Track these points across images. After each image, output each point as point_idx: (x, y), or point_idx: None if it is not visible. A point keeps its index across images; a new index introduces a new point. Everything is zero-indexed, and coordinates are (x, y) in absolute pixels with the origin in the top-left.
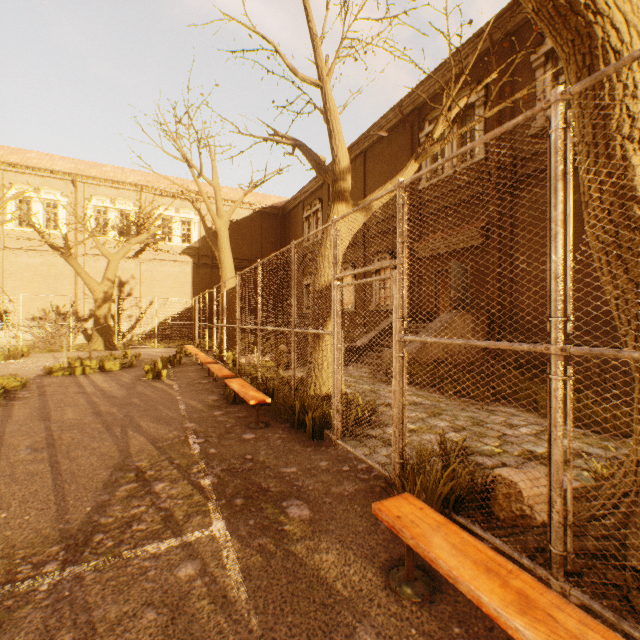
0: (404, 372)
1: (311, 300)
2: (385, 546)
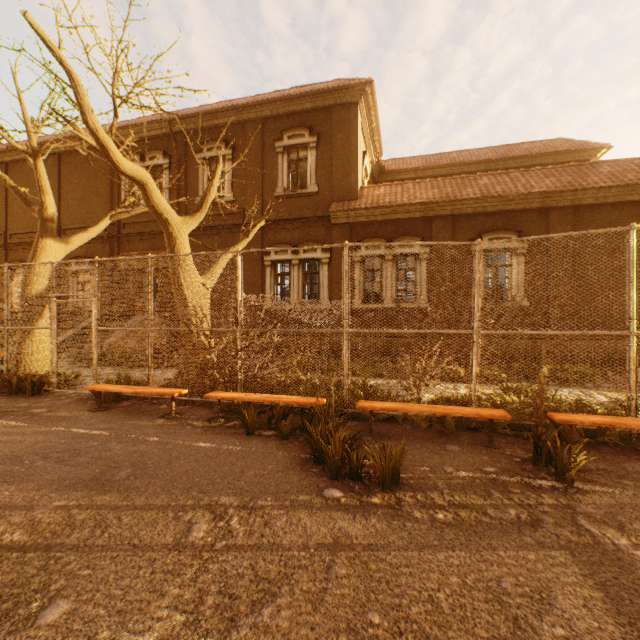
0: (99, 344)
1: (21, 305)
2: (90, 407)
